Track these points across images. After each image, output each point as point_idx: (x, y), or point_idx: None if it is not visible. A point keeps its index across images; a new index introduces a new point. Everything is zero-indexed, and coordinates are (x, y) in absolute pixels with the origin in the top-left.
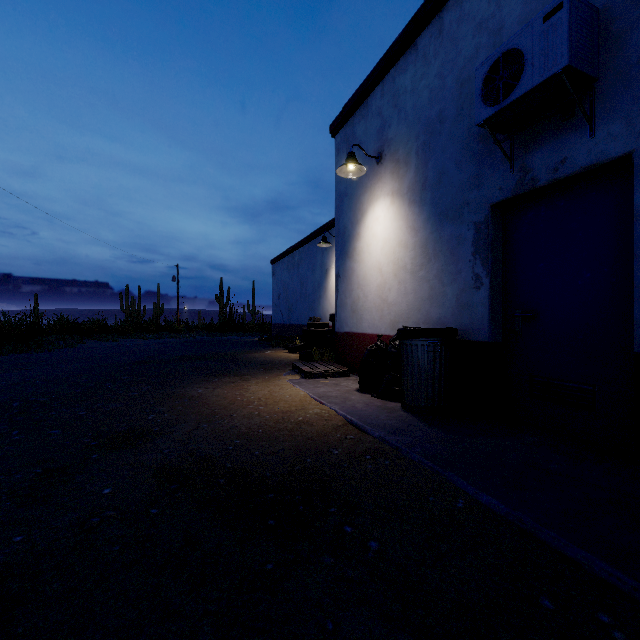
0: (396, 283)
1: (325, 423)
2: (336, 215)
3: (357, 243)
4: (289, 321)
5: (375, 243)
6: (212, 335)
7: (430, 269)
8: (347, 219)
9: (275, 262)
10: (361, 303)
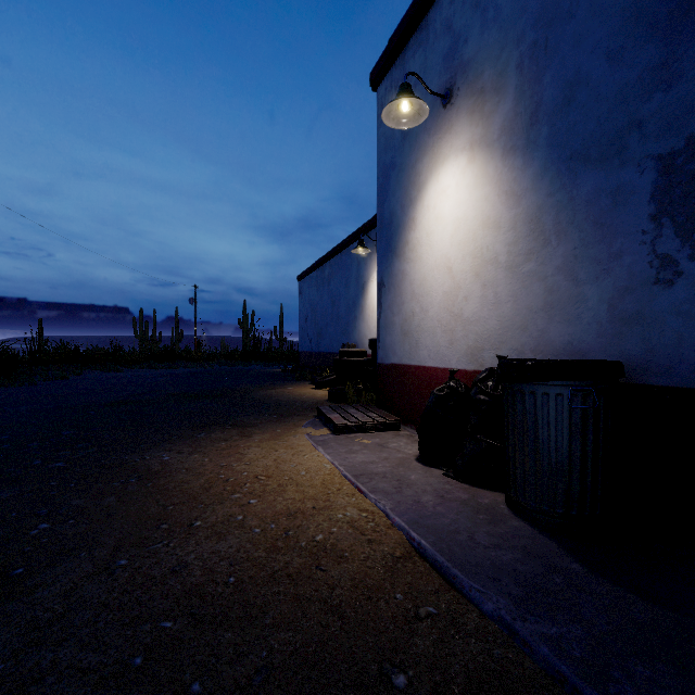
0: (478, 287)
1: (368, 552)
2: (378, 199)
3: (410, 233)
4: (318, 348)
5: (440, 229)
6: (233, 364)
7: (547, 257)
8: (395, 201)
9: (302, 278)
10: (417, 321)
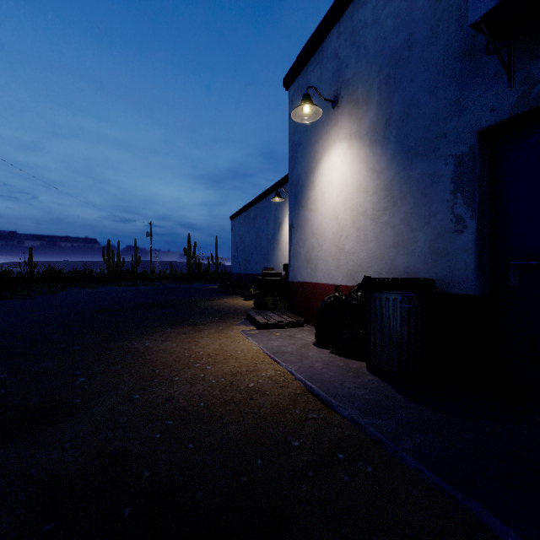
0: (354, 230)
1: (280, 392)
2: (289, 166)
3: (311, 192)
4: (246, 271)
5: (331, 190)
6: (180, 283)
7: (395, 213)
8: (301, 169)
9: (233, 218)
10: (315, 252)
